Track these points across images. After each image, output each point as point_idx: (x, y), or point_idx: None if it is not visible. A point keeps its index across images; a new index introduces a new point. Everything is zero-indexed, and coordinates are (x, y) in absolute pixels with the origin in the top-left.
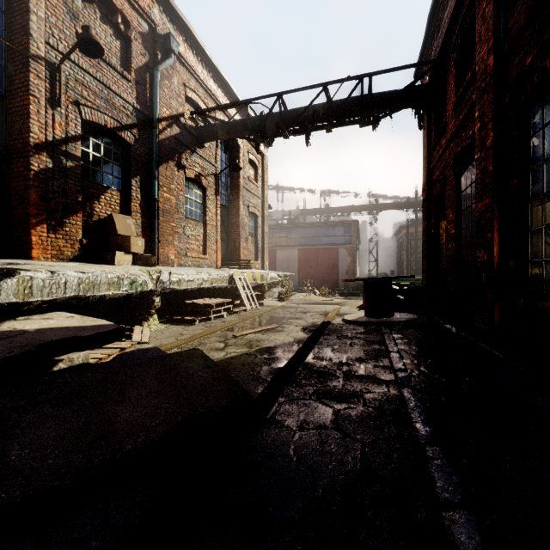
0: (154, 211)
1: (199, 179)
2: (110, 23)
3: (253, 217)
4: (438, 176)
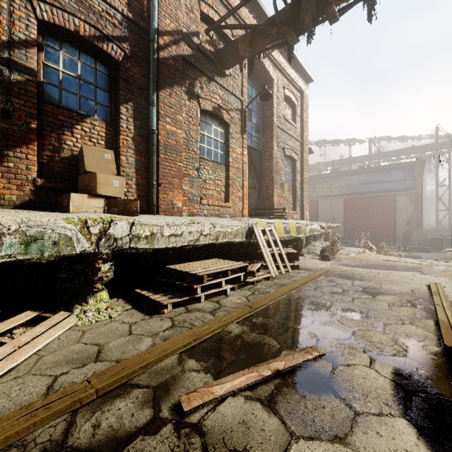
0: (151, 146)
1: (219, 112)
2: None
3: (291, 162)
4: None
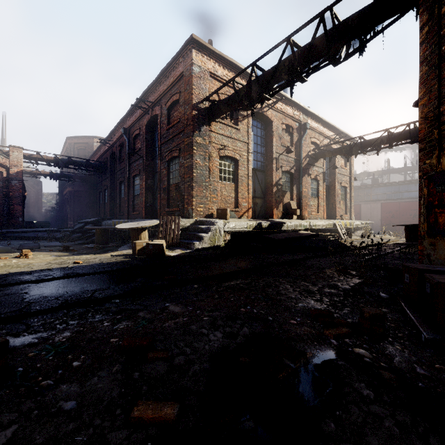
0: (300, 197)
1: (316, 177)
2: (287, 132)
3: (344, 188)
4: None
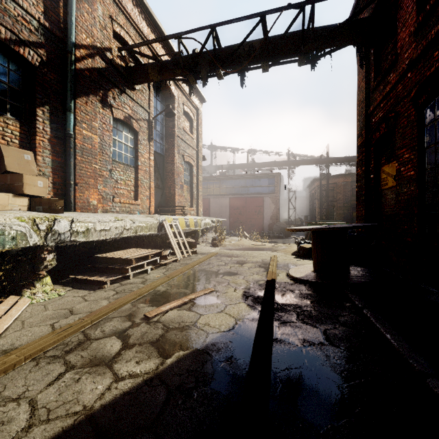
0: (68, 149)
1: (130, 121)
2: None
3: (189, 167)
4: (382, 117)
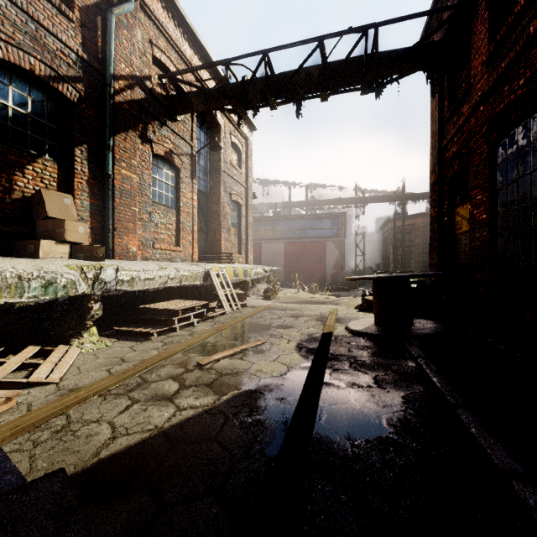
0: (107, 191)
1: (171, 157)
2: None
3: (237, 207)
4: (456, 152)
